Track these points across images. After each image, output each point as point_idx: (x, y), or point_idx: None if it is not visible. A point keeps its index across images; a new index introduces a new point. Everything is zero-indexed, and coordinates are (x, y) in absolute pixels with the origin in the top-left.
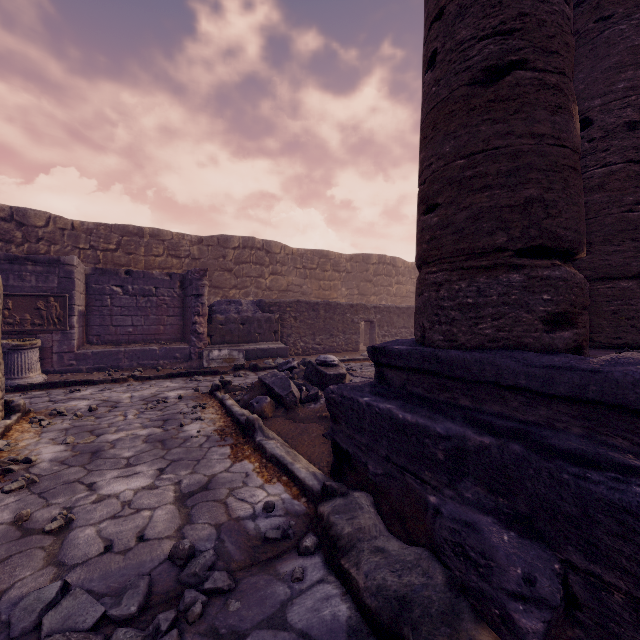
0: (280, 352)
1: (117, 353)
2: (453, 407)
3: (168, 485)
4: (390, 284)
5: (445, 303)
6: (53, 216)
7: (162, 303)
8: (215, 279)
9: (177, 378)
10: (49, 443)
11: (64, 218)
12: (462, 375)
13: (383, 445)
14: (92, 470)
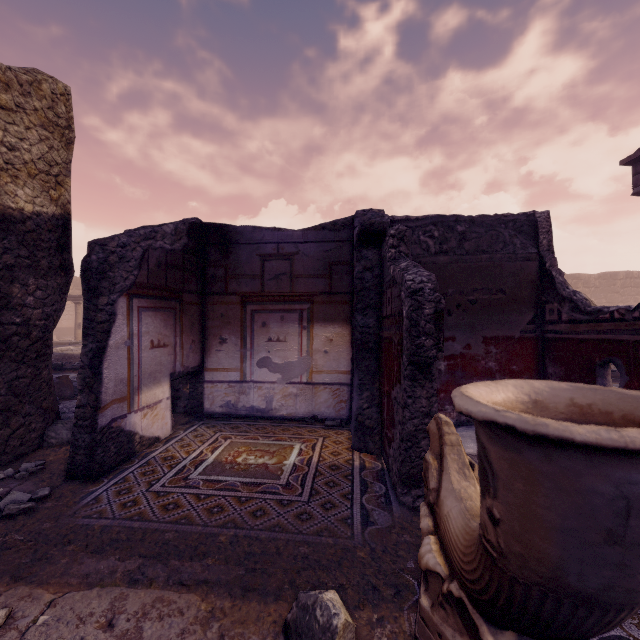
0: None
1: None
2: None
3: None
4: (637, 293)
5: None
6: None
7: None
8: None
9: None
10: None
11: None
12: None
13: None
14: None
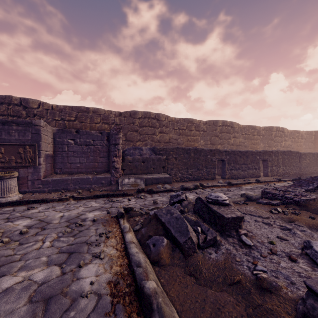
0: (166, 180)
1: (66, 180)
2: None
3: None
4: (229, 138)
5: None
6: (42, 102)
7: (96, 149)
8: (128, 136)
9: (100, 198)
10: None
11: (47, 103)
12: None
13: None
14: None
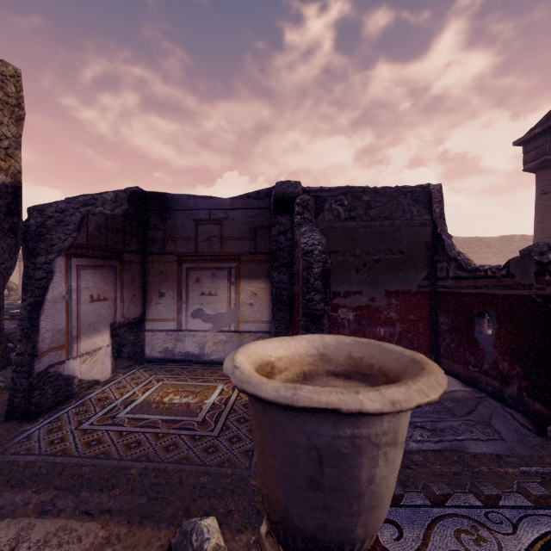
0: None
1: None
2: None
3: None
4: None
5: None
6: None
7: None
8: None
9: None
10: None
11: None
12: None
13: None
14: None
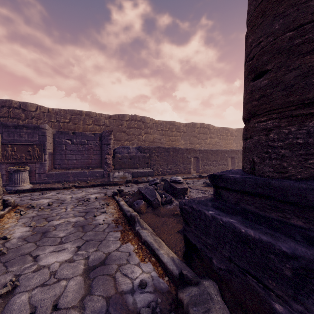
0: (149, 173)
1: (67, 173)
2: (286, 225)
3: (81, 259)
4: (206, 138)
5: (275, 143)
6: (39, 106)
7: (90, 148)
8: (117, 136)
9: (96, 187)
10: (21, 226)
11: (44, 107)
12: (296, 200)
13: (226, 248)
14: (39, 245)
